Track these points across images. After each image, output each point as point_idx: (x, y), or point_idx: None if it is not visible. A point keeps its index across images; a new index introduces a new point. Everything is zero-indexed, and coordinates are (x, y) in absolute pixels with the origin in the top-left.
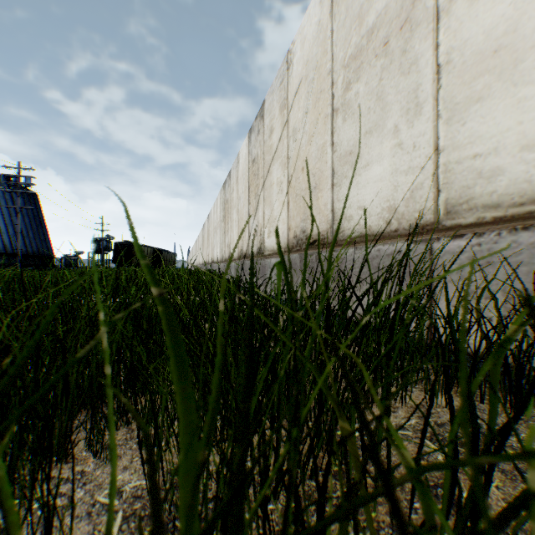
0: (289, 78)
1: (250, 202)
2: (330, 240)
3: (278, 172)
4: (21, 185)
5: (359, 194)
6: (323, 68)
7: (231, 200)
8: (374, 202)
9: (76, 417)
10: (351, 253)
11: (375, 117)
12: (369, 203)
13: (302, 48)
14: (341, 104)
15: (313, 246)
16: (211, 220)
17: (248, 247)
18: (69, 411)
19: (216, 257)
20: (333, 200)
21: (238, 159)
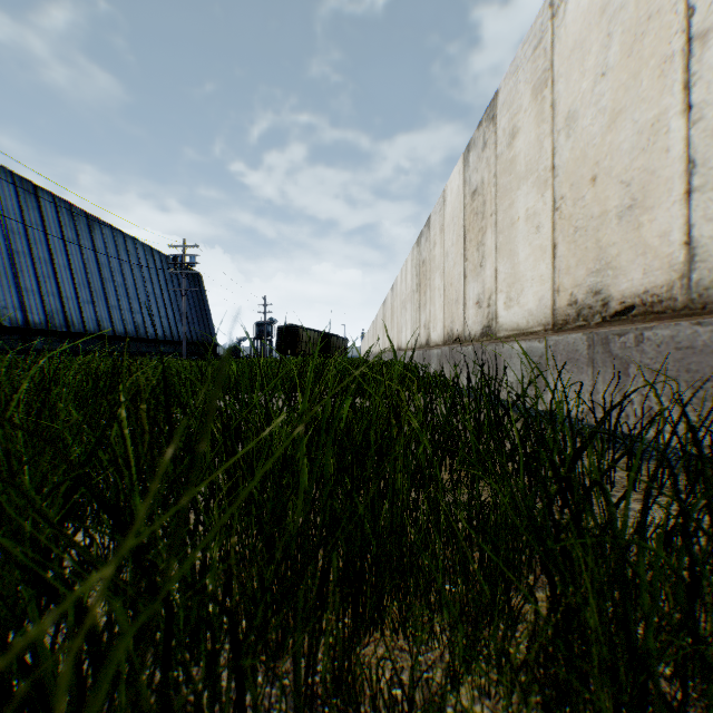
0: (556, 30)
1: (467, 258)
2: (679, 303)
3: (529, 199)
4: (185, 266)
5: None
6: None
7: (430, 259)
8: None
9: None
10: None
11: None
12: None
13: None
14: None
15: (624, 317)
16: (397, 292)
17: (463, 325)
18: None
19: (404, 343)
20: (688, 221)
21: (444, 197)
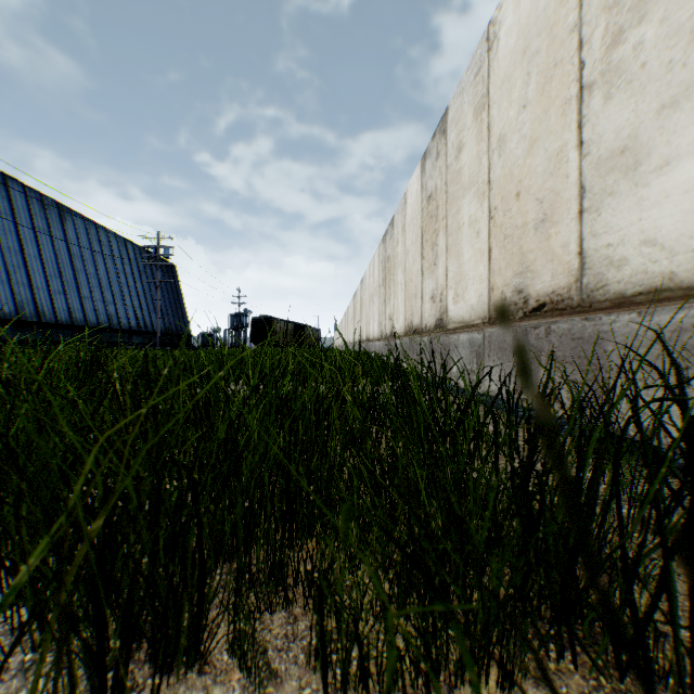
0: (492, 62)
1: (424, 256)
2: (575, 302)
3: (472, 207)
4: (160, 257)
5: (642, 219)
6: (558, 26)
7: (394, 256)
8: (683, 229)
9: (212, 596)
10: (625, 322)
11: (685, 74)
12: (670, 232)
13: (516, 10)
14: (599, 73)
15: (539, 313)
16: (366, 285)
17: (421, 318)
18: (203, 592)
19: (372, 334)
20: (580, 236)
21: (405, 199)
